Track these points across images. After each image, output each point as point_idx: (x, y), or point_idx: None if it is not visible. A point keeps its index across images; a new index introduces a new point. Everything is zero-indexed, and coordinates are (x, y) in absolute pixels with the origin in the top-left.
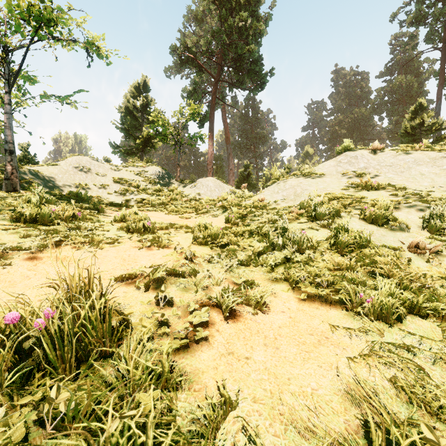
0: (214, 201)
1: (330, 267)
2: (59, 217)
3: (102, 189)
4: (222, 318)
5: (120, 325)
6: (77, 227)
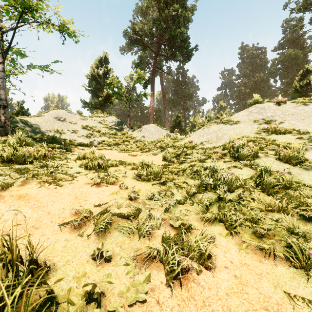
0: (154, 141)
1: (262, 208)
2: (33, 156)
3: (74, 133)
4: (163, 279)
5: (48, 294)
6: (45, 165)
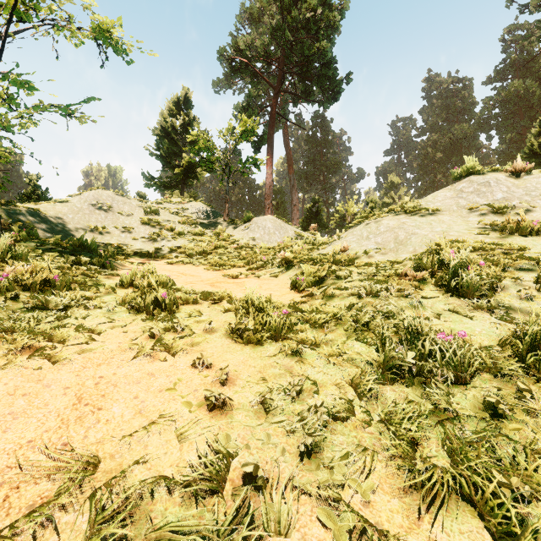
0: (273, 248)
1: None
2: (23, 284)
3: (126, 233)
4: None
5: None
6: (43, 303)
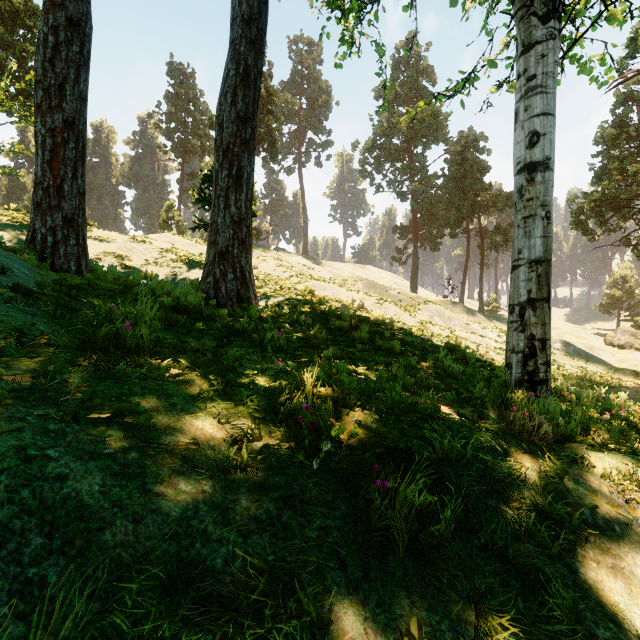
0: None
1: None
2: None
3: None
4: None
5: None
6: None
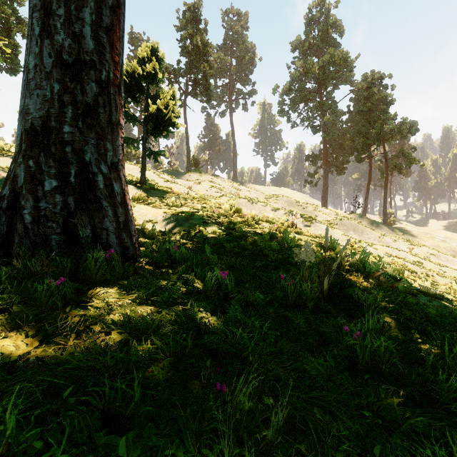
0: None
1: None
2: None
3: None
4: None
5: None
6: None
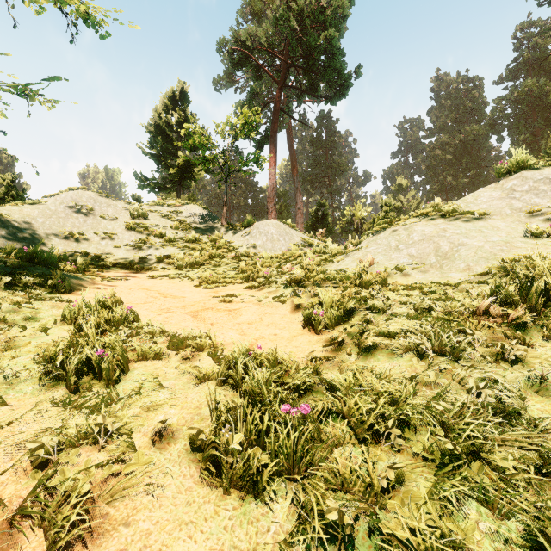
0: (277, 257)
1: None
2: None
3: (107, 239)
4: None
5: None
6: None
